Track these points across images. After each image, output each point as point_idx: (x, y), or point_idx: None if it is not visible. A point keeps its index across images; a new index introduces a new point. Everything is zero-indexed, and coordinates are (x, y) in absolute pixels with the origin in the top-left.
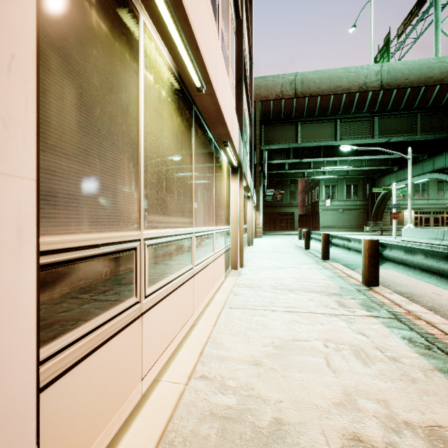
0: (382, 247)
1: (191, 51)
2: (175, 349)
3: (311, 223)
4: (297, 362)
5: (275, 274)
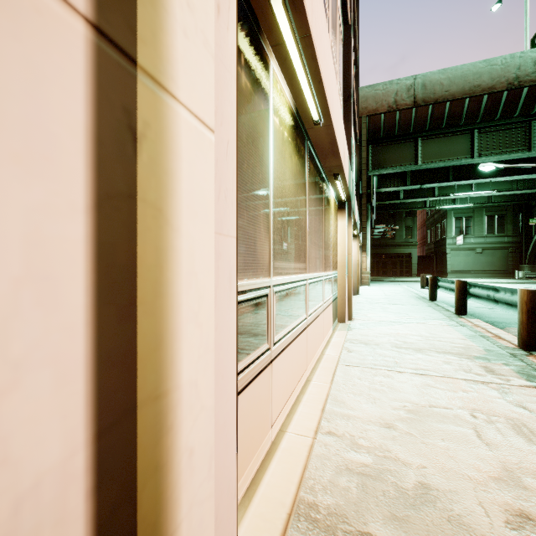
0: None
1: (313, 85)
2: (294, 403)
3: (434, 267)
4: (438, 429)
5: (394, 330)
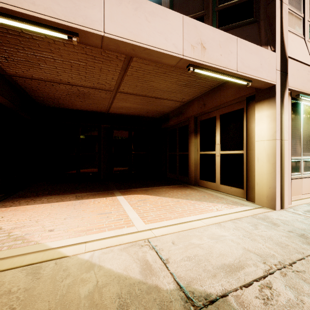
0: None
1: None
2: None
3: None
4: None
5: None
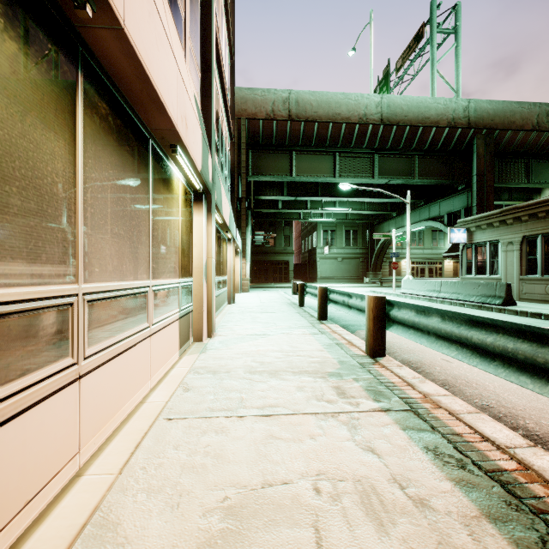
0: (389, 305)
1: None
2: None
3: (308, 274)
4: None
5: (256, 346)
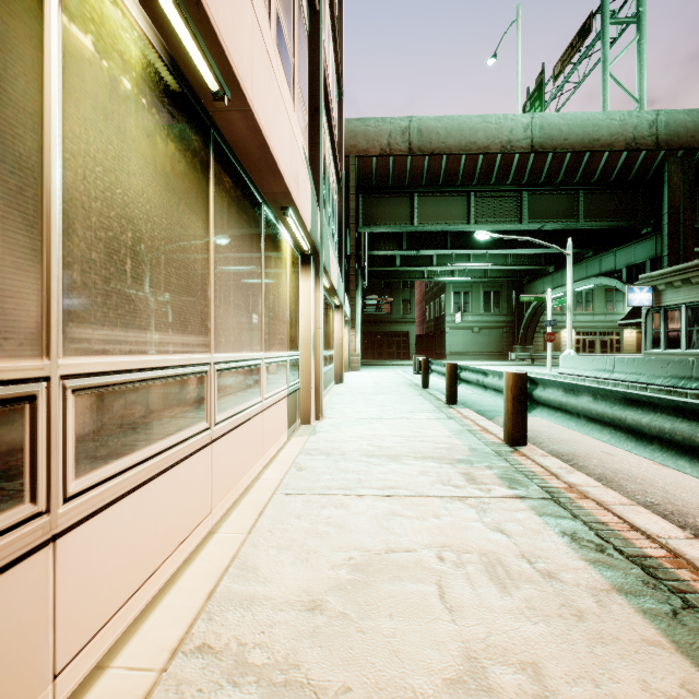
0: (532, 384)
1: (188, 10)
2: (161, 589)
3: (434, 348)
4: (388, 596)
5: (371, 430)
